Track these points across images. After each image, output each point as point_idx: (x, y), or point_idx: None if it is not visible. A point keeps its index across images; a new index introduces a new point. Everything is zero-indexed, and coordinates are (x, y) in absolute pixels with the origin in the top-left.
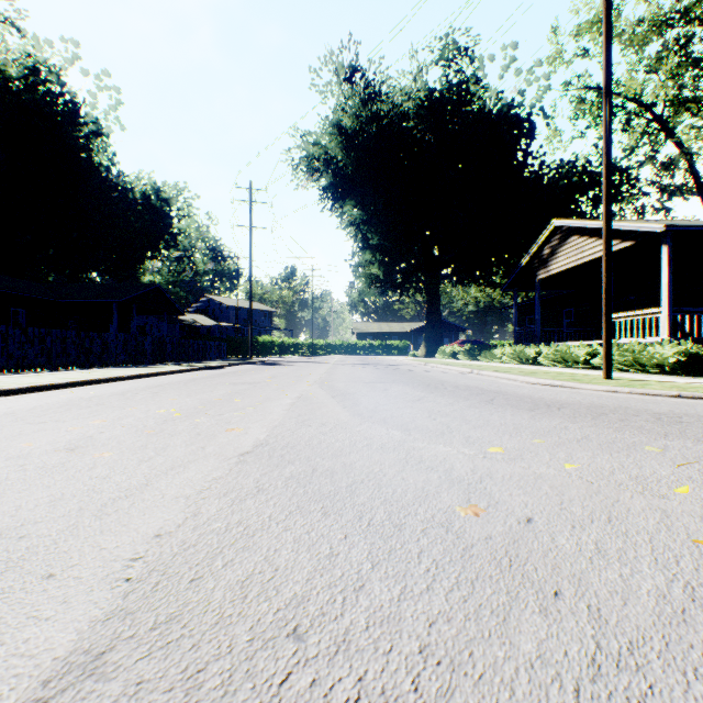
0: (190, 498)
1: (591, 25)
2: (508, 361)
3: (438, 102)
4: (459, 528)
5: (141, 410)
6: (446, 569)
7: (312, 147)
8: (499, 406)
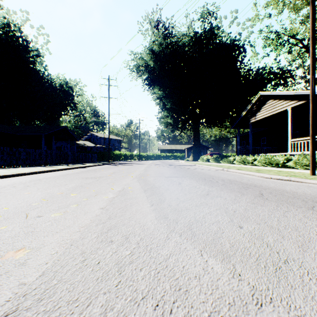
0: None
1: None
2: (237, 163)
3: (200, 38)
4: None
5: None
6: None
7: (139, 60)
8: (278, 203)
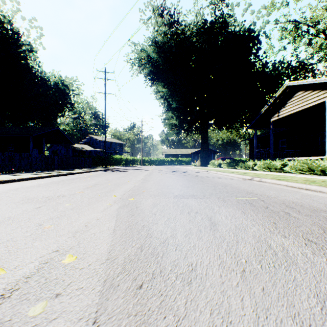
0: None
1: None
2: (259, 169)
3: (209, 27)
4: None
5: None
6: None
7: (140, 52)
8: None
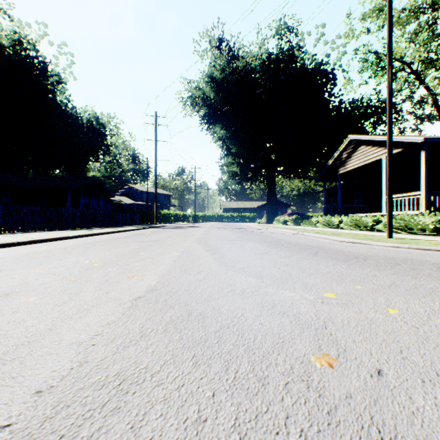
0: (82, 344)
1: (372, 12)
2: (320, 226)
3: (275, 61)
4: (318, 383)
5: (72, 261)
6: None
7: (195, 90)
8: (322, 258)
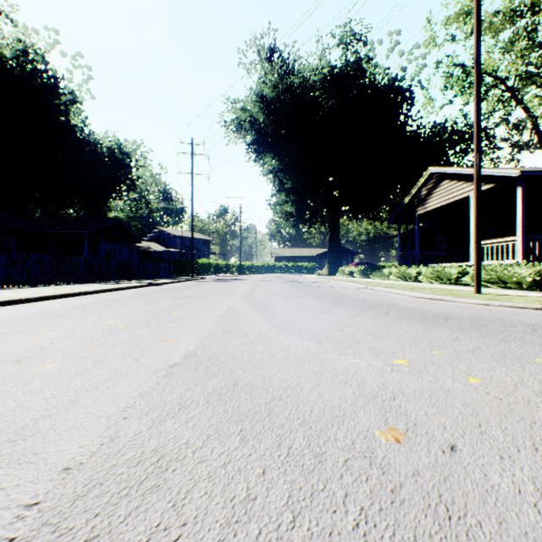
0: (112, 417)
1: (458, 16)
2: (394, 279)
3: (338, 76)
4: (383, 460)
5: (93, 321)
6: (377, 524)
7: (240, 112)
8: (394, 318)
